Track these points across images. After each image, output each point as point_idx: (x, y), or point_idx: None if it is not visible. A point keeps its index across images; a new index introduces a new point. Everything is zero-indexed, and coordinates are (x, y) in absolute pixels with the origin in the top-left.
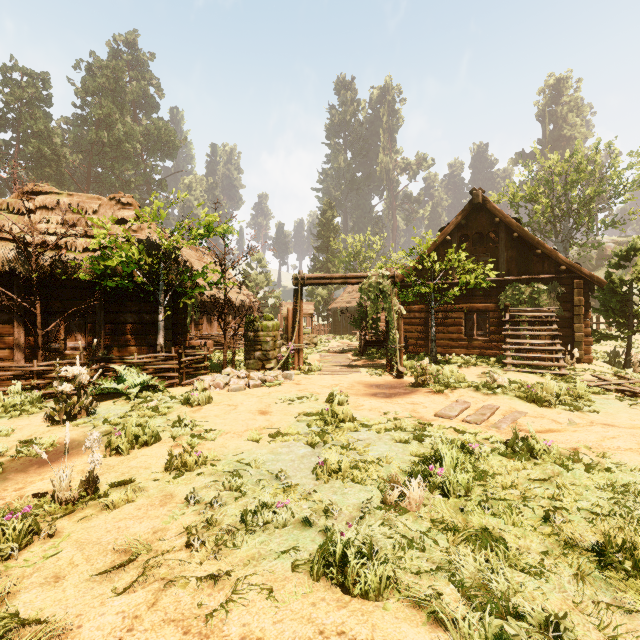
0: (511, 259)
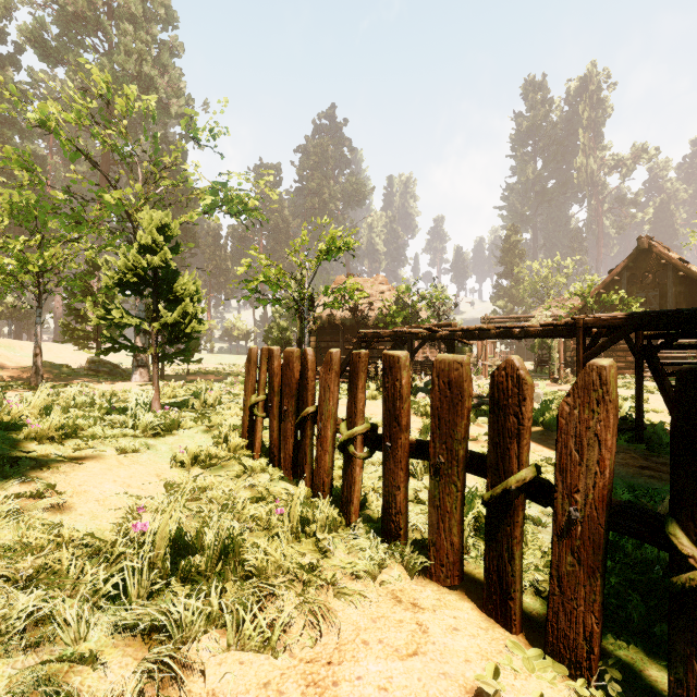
0: (679, 293)
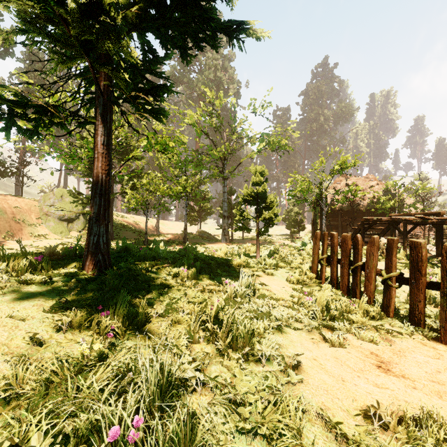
0: None
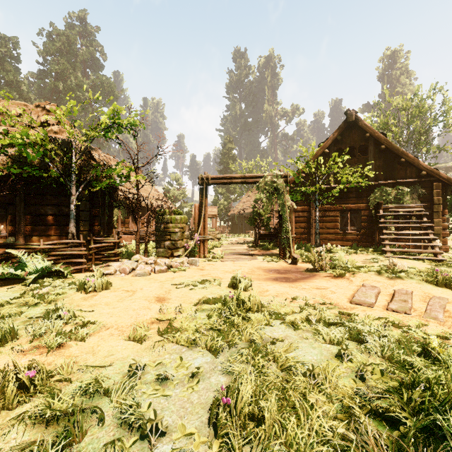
0: (378, 167)
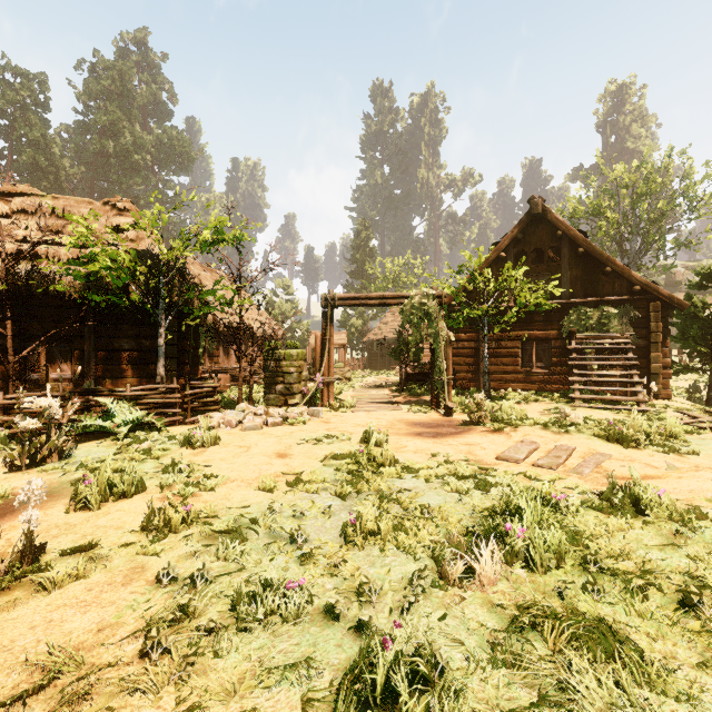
0: (576, 279)
